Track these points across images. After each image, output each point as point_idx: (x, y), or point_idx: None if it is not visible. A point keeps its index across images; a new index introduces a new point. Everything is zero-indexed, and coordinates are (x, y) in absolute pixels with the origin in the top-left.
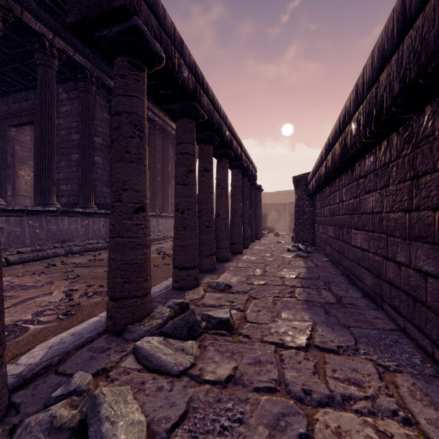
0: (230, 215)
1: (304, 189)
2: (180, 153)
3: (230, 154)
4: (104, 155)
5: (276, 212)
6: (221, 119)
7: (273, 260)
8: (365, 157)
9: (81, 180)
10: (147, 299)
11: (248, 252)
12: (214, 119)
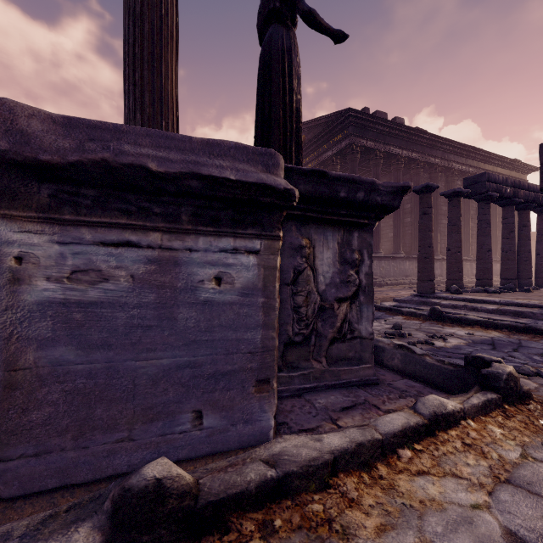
0: None
1: None
2: (505, 223)
3: None
4: None
5: None
6: (537, 193)
7: None
8: None
9: (413, 236)
10: (492, 281)
11: None
12: (529, 197)
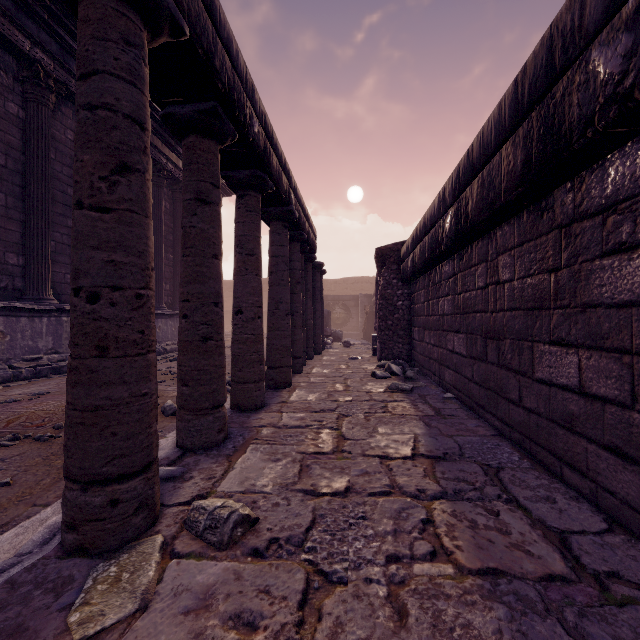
0: (268, 312)
1: (395, 270)
2: (87, 104)
3: (266, 182)
4: (10, 188)
5: (343, 309)
6: (241, 82)
7: (352, 401)
8: (601, 161)
9: None
10: None
11: (302, 383)
12: (216, 59)
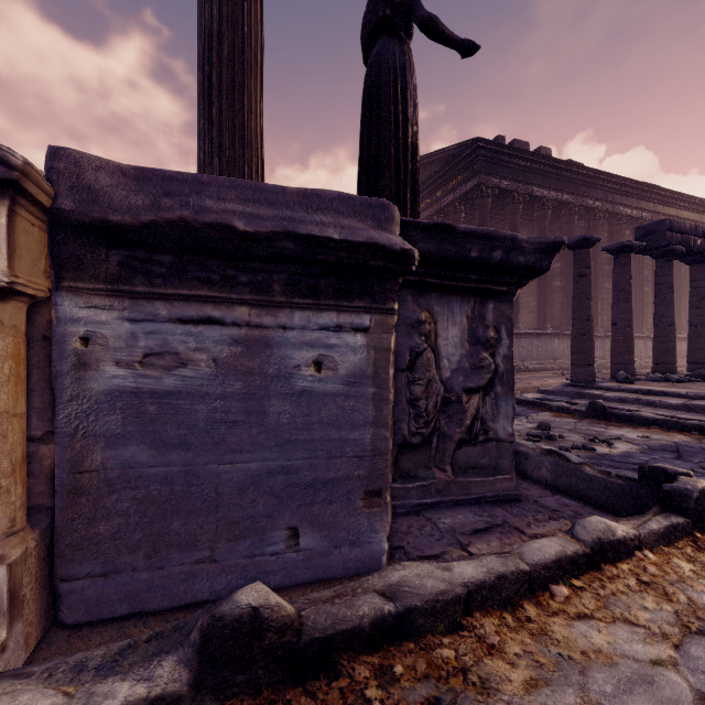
0: None
1: None
2: (693, 287)
3: None
4: None
5: None
6: None
7: None
8: None
9: (564, 305)
10: (675, 366)
11: None
12: None
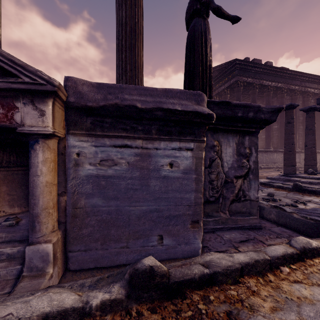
0: None
1: None
2: None
3: None
4: None
5: None
6: None
7: None
8: None
9: (279, 137)
10: None
11: None
12: None
